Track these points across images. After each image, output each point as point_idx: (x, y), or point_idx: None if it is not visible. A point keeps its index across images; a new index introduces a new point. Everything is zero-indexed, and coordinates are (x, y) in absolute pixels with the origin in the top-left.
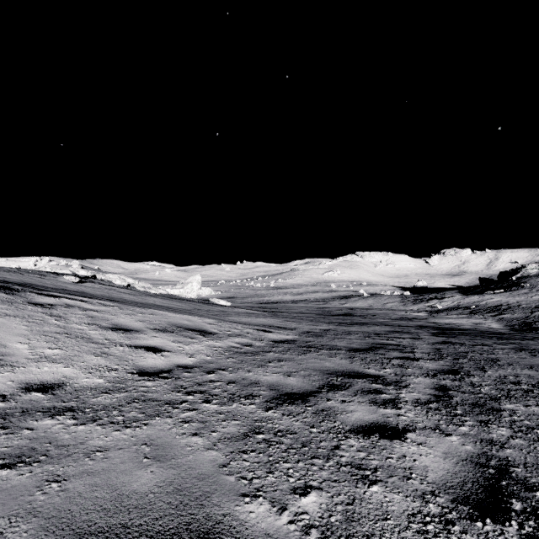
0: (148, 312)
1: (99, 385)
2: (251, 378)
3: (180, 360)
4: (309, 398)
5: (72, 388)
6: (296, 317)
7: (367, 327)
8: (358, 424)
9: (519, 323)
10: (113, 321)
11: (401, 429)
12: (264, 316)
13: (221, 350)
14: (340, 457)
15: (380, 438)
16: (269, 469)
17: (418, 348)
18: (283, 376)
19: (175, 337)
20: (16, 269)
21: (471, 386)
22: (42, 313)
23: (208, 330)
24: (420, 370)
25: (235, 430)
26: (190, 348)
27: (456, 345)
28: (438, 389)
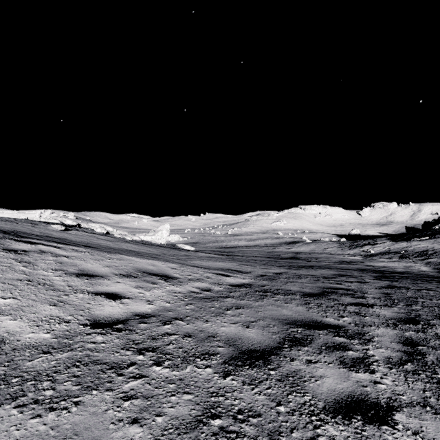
0: (116, 258)
1: (44, 341)
2: (208, 330)
3: (139, 308)
4: (271, 358)
5: (11, 347)
6: (251, 261)
7: (314, 270)
8: (332, 399)
9: None
10: (80, 266)
11: (384, 405)
12: (223, 260)
13: (181, 296)
14: None
15: (364, 422)
16: None
17: (367, 292)
18: (241, 327)
19: (138, 282)
20: (13, 219)
21: (439, 340)
22: (12, 259)
23: (170, 275)
24: (378, 318)
25: (185, 412)
26: (151, 294)
27: (403, 290)
28: (405, 343)
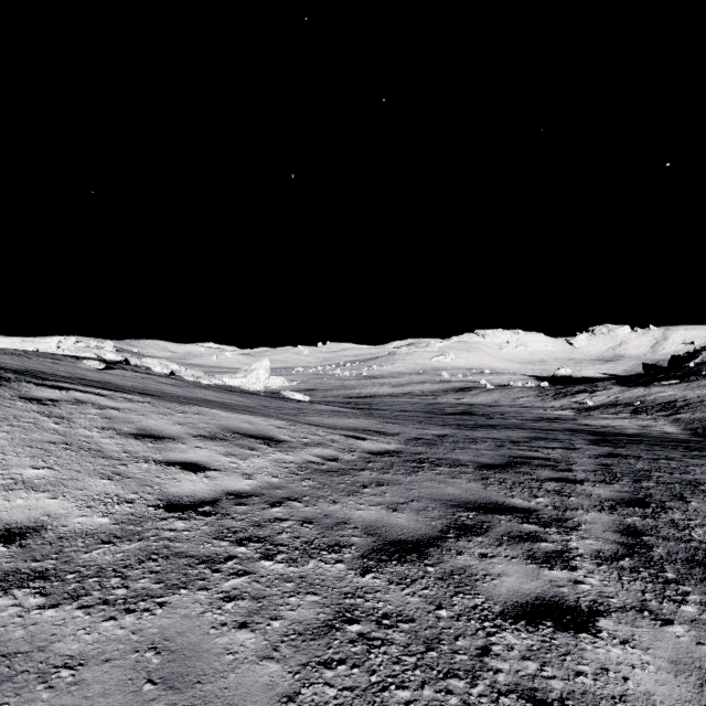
0: (192, 411)
1: (101, 528)
2: (337, 514)
3: (232, 484)
4: (429, 550)
5: (56, 534)
6: (399, 418)
7: (497, 431)
8: (514, 601)
9: (703, 426)
10: (139, 424)
11: (586, 610)
12: (355, 415)
13: (294, 468)
14: (495, 674)
15: (555, 629)
16: (372, 705)
17: (576, 463)
18: (386, 511)
19: (228, 447)
20: (22, 352)
21: (674, 528)
22: (36, 413)
23: (276, 437)
24: (589, 499)
25: (311, 616)
26: (249, 464)
27: (631, 459)
28: (625, 533)
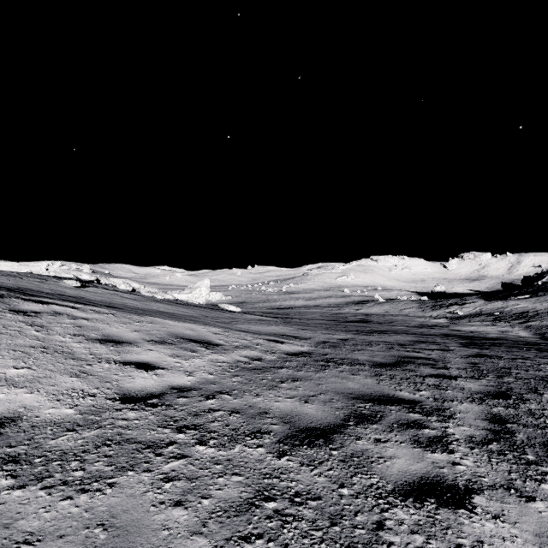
0: (147, 321)
1: (67, 417)
2: (260, 405)
3: (176, 380)
4: (333, 436)
5: (29, 424)
6: (310, 325)
7: (388, 336)
8: (403, 481)
9: None
10: (104, 331)
11: (462, 488)
12: (276, 323)
13: (226, 366)
14: (388, 546)
15: (438, 506)
16: None
17: (451, 362)
18: (299, 403)
19: (174, 350)
20: (16, 273)
21: (532, 417)
22: (22, 322)
23: (212, 341)
24: (462, 392)
25: (235, 494)
26: (190, 363)
27: (494, 359)
28: (492, 420)
